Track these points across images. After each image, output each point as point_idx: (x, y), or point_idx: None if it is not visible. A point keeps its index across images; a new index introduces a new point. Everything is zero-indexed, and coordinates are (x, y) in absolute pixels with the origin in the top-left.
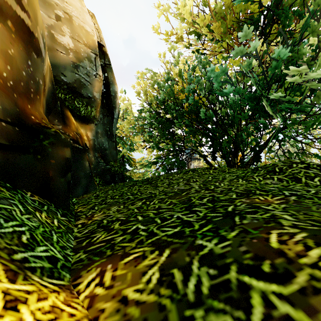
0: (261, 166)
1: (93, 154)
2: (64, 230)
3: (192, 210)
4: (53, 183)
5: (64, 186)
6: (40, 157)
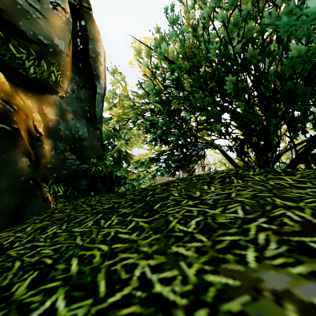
0: None
1: (54, 145)
2: None
3: None
4: None
5: None
6: None
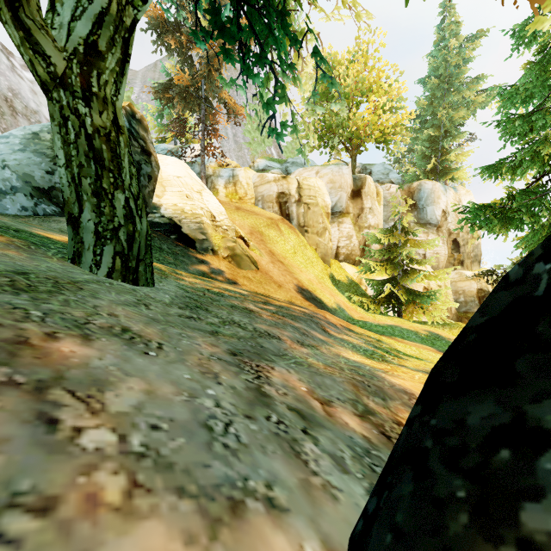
0: None
1: None
2: None
3: None
4: None
5: None
6: None
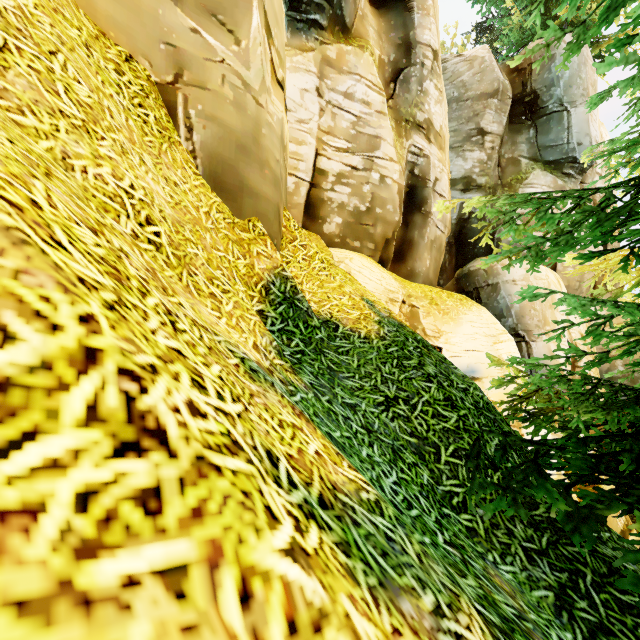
0: None
1: None
2: None
3: None
4: None
5: None
6: None
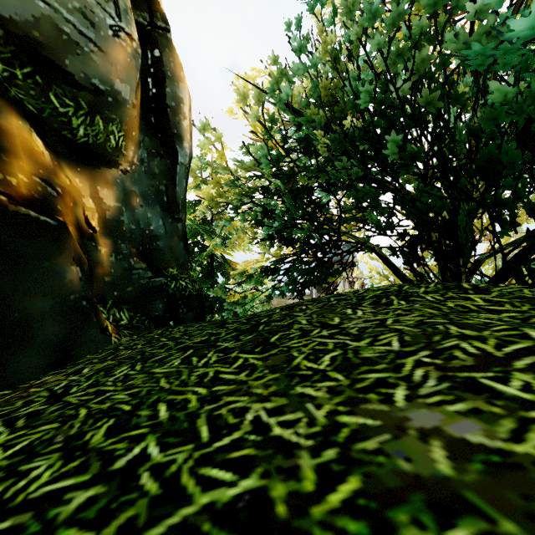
0: None
1: (114, 246)
2: None
3: None
4: None
5: None
6: None
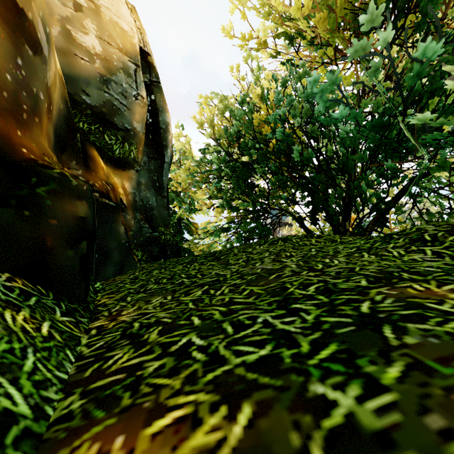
0: (396, 232)
1: (133, 215)
2: (58, 344)
3: (290, 308)
4: (53, 259)
5: (75, 263)
6: (29, 214)
